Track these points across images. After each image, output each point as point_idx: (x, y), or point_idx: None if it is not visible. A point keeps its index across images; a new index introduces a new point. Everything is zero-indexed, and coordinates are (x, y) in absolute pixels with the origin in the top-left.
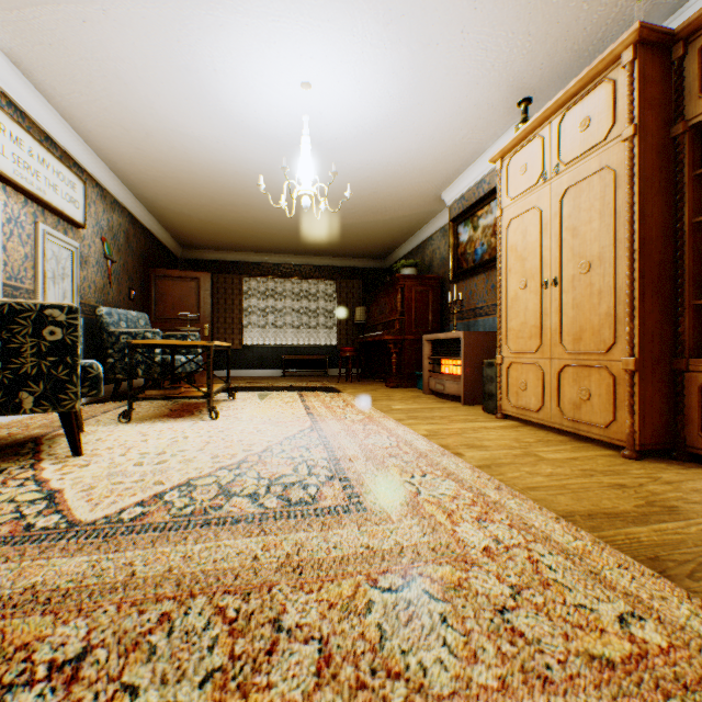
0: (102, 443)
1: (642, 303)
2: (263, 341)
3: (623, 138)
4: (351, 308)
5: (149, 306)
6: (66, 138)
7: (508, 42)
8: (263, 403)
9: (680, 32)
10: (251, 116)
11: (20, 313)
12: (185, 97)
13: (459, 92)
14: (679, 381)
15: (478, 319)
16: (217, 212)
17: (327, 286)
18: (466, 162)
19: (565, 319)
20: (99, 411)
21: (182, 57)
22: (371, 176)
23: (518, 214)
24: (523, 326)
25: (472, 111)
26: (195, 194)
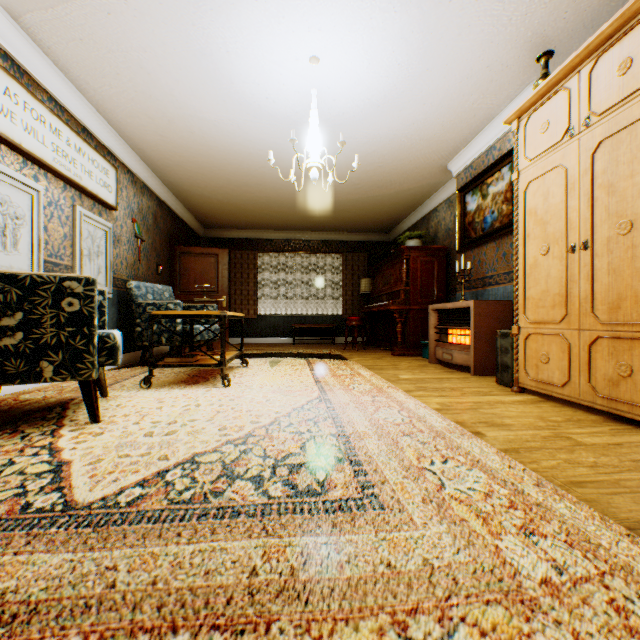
0: (121, 409)
1: None
2: (275, 311)
3: None
4: (356, 280)
5: (174, 280)
6: (100, 130)
7: None
8: (274, 370)
9: None
10: (262, 96)
11: (40, 285)
12: (201, 81)
13: (470, 53)
14: None
15: (488, 288)
16: (233, 193)
17: (334, 260)
18: (475, 130)
19: (598, 286)
20: (126, 376)
21: (197, 41)
22: (377, 149)
23: (538, 175)
24: (544, 294)
25: (484, 73)
26: (213, 177)
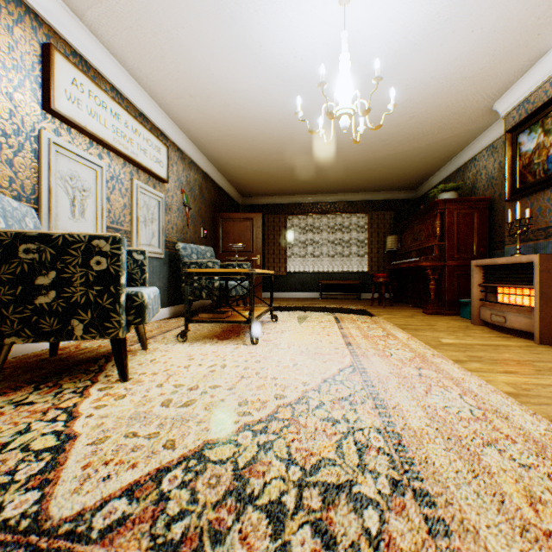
0: (154, 365)
1: None
2: (303, 268)
3: None
4: (381, 238)
5: (217, 242)
6: (153, 114)
7: None
8: (301, 326)
9: None
10: (290, 56)
11: (71, 244)
12: (233, 50)
13: None
14: None
15: None
16: (265, 161)
17: (358, 219)
18: (536, 54)
19: None
20: (171, 327)
21: (227, 5)
22: (409, 98)
23: None
24: None
25: None
26: (248, 148)
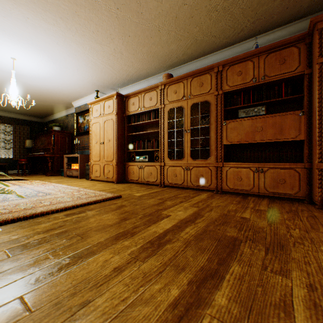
0: None
1: (118, 150)
2: None
3: (115, 114)
4: (23, 140)
5: None
6: None
7: (91, 76)
8: None
9: (125, 96)
10: None
11: None
12: None
13: (77, 80)
14: (125, 167)
15: (86, 150)
16: None
17: (6, 127)
18: (81, 96)
19: (105, 153)
20: None
21: None
22: (40, 90)
23: (95, 122)
24: (96, 154)
25: (82, 85)
26: None
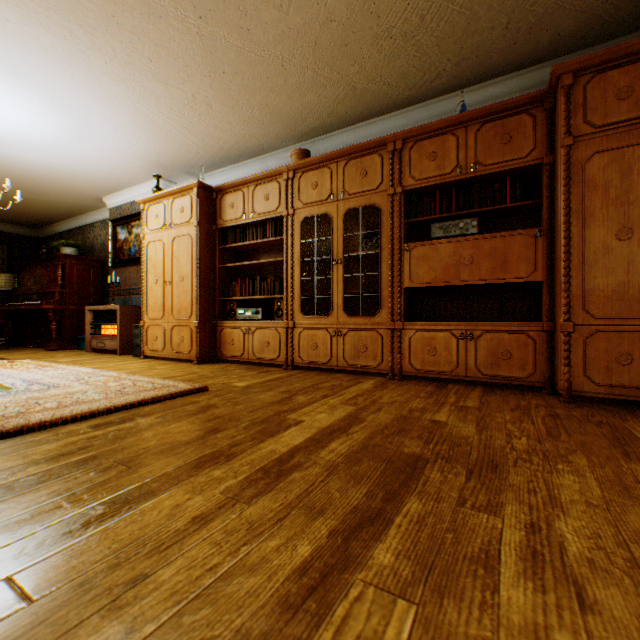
0: None
1: (202, 298)
2: None
3: (195, 225)
4: None
5: None
6: None
7: (146, 146)
8: None
9: (215, 189)
10: None
11: None
12: None
13: (116, 153)
14: (216, 330)
15: (133, 297)
16: None
17: None
18: (124, 186)
19: (175, 302)
20: None
21: None
22: (33, 169)
23: (154, 241)
24: (156, 304)
25: (126, 164)
26: None
